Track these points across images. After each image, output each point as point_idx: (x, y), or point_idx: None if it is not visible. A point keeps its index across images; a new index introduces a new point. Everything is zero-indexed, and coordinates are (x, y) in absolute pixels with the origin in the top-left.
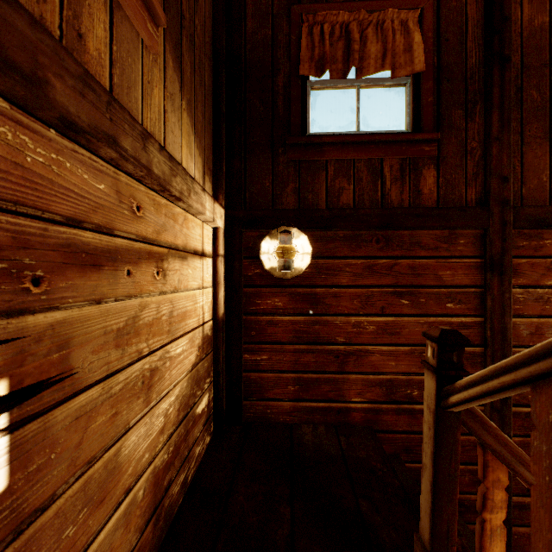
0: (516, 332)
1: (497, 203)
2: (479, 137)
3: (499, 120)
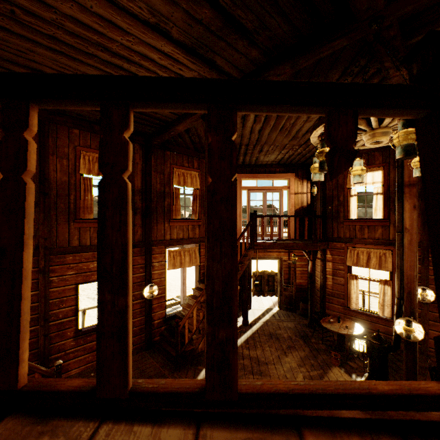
0: (54, 294)
1: (42, 248)
2: (37, 221)
3: (44, 216)
